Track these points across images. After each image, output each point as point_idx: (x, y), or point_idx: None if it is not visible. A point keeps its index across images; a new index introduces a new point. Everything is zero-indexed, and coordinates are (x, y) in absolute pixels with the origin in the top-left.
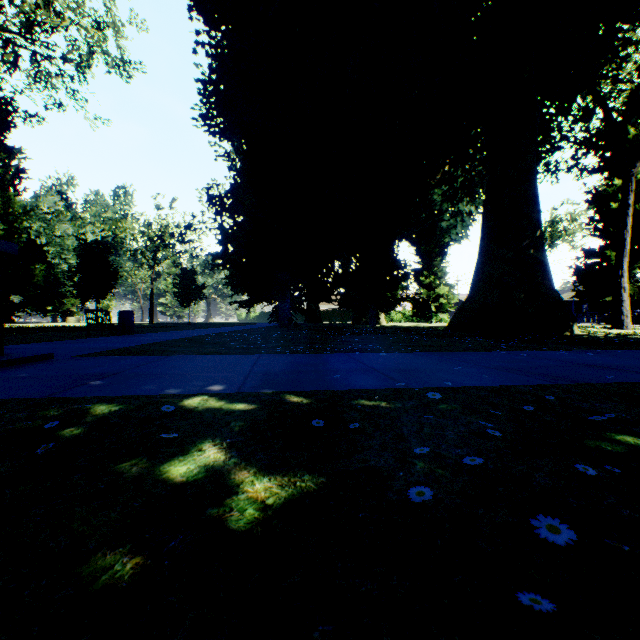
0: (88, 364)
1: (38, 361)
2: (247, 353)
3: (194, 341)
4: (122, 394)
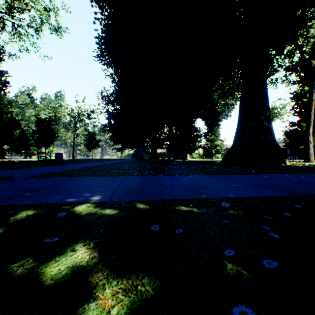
0: (30, 182)
1: (4, 180)
2: (118, 175)
3: (92, 168)
4: (39, 202)
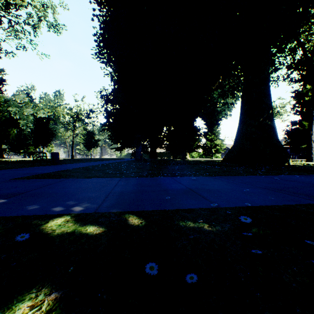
0: (12, 185)
1: None
2: (114, 177)
3: (88, 169)
4: (7, 214)
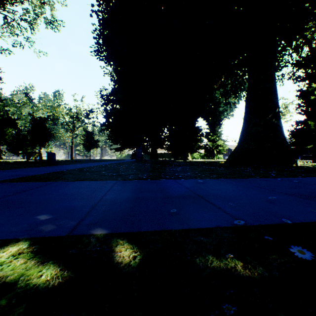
0: None
1: None
2: (109, 179)
3: (83, 170)
4: None
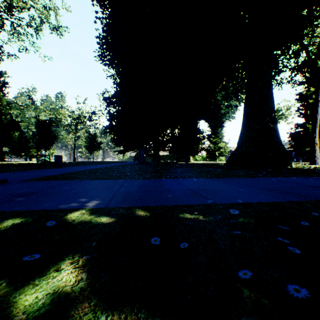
0: (24, 186)
1: None
2: (118, 178)
3: (92, 171)
4: (30, 209)
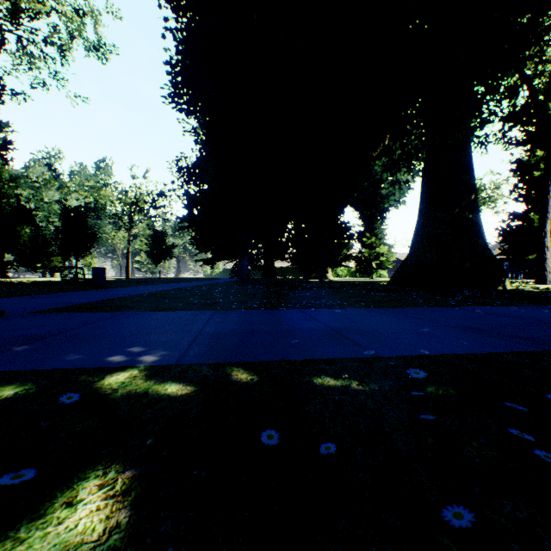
0: (34, 322)
1: None
2: (203, 309)
3: (157, 296)
4: (36, 367)
